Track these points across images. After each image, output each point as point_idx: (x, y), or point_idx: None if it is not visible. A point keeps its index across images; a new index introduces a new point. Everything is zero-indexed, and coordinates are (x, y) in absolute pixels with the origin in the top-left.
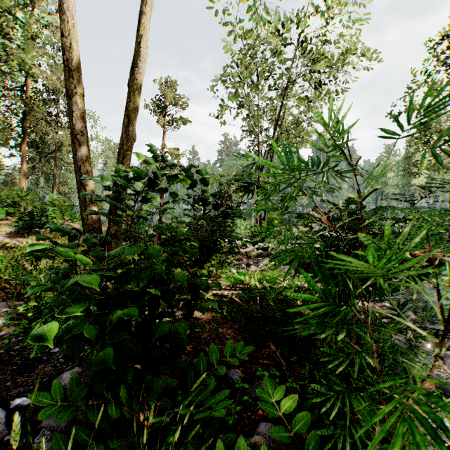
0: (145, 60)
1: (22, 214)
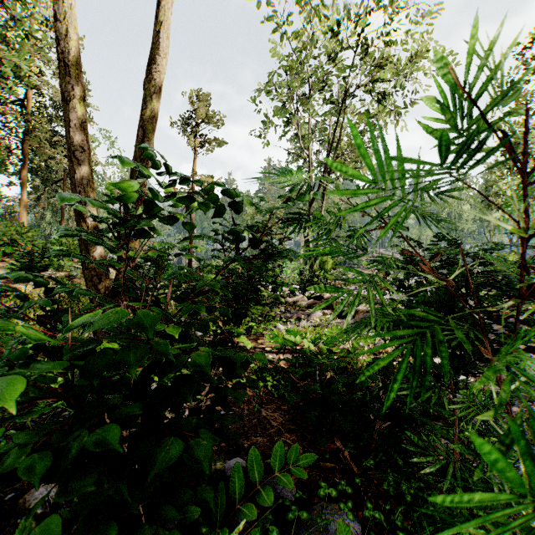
0: (165, 54)
1: (19, 254)
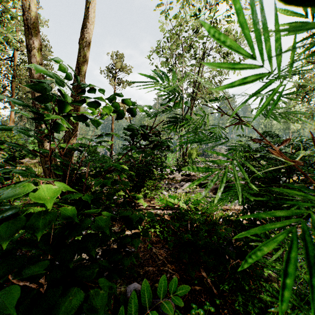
0: (92, 22)
1: (8, 149)
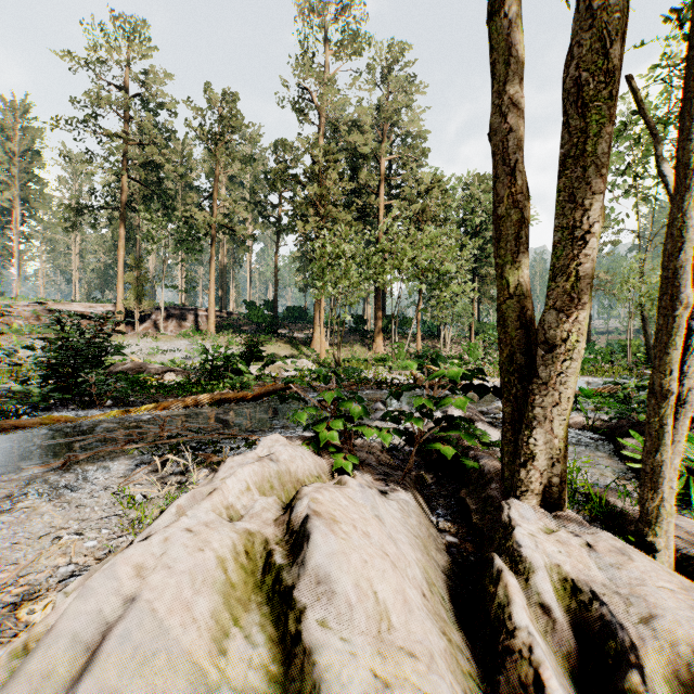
0: None
1: None
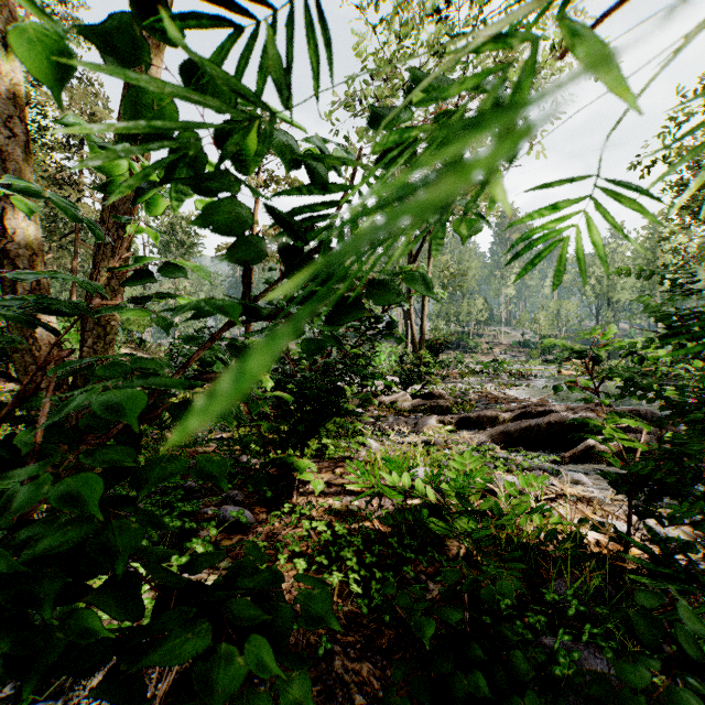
0: None
1: None
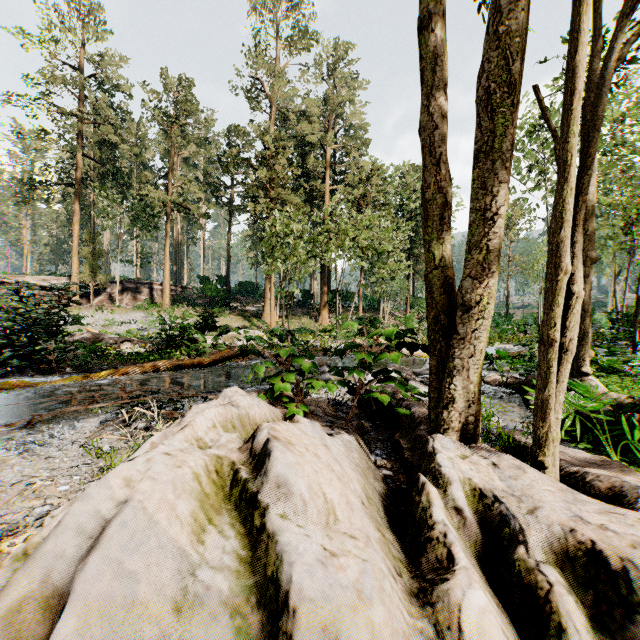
0: None
1: None
